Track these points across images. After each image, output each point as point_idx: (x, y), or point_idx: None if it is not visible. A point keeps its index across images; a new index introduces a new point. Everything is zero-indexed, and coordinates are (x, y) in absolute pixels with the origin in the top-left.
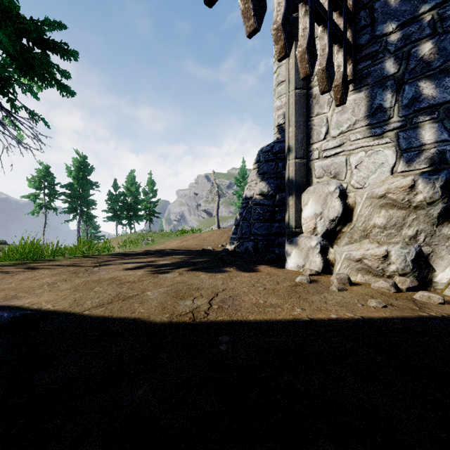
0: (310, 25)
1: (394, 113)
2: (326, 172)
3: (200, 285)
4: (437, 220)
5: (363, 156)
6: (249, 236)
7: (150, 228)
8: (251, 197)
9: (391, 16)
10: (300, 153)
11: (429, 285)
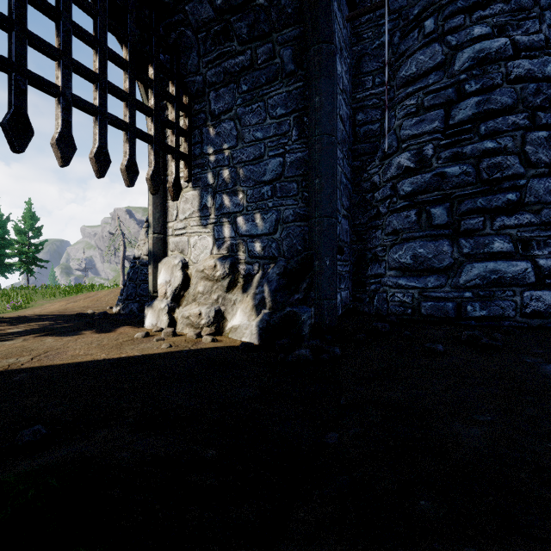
0: (130, 151)
1: (212, 212)
2: (177, 247)
3: (37, 347)
4: (227, 289)
5: (197, 239)
6: (135, 297)
7: (28, 282)
8: (139, 258)
9: (211, 142)
10: (158, 229)
11: (224, 331)
